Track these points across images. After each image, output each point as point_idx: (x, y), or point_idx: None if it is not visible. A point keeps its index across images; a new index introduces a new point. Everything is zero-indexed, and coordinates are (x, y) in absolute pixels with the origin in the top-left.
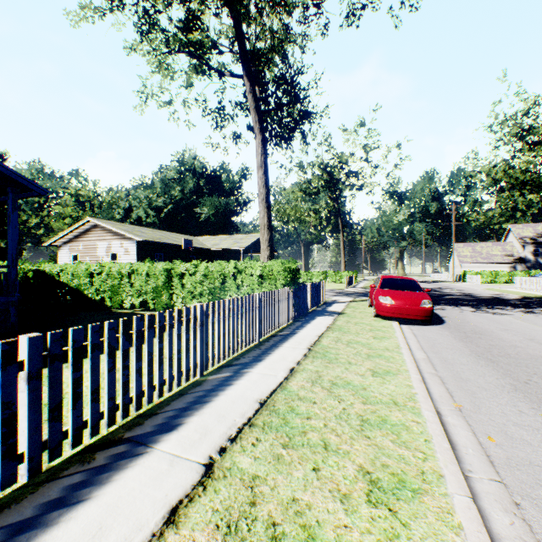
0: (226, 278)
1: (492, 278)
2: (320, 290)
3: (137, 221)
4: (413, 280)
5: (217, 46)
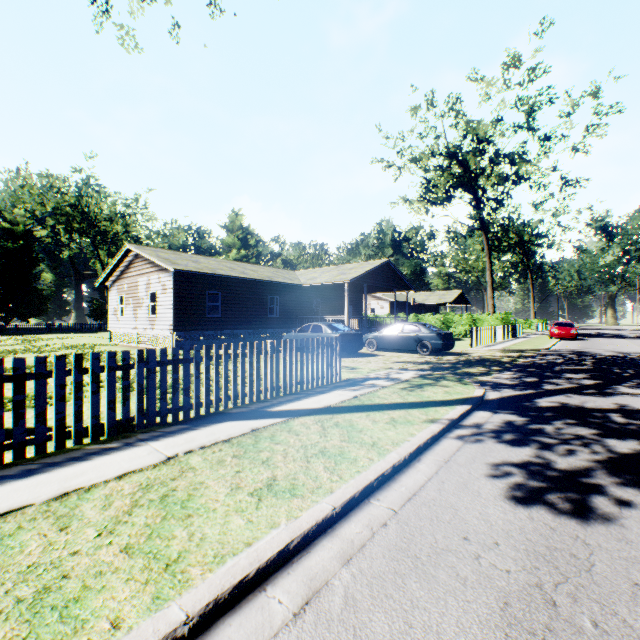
0: (477, 321)
1: None
2: (519, 329)
3: None
4: (571, 323)
5: (453, 197)
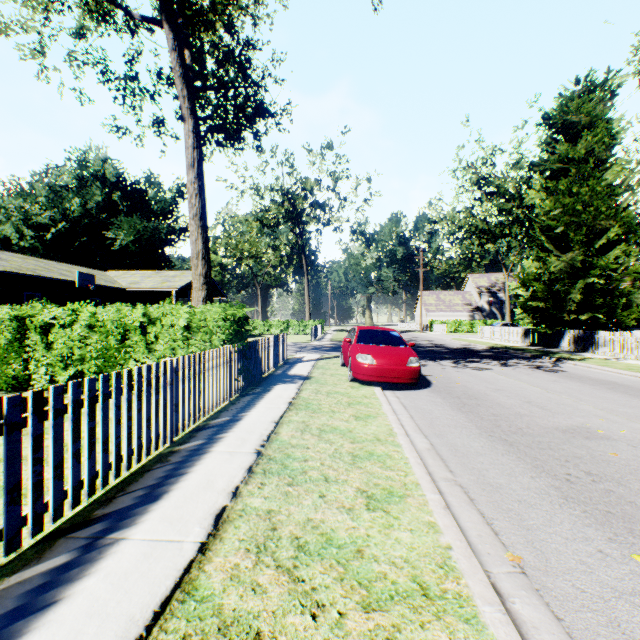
0: (129, 331)
1: (456, 327)
2: (280, 345)
3: (3, 243)
4: (395, 332)
5: None
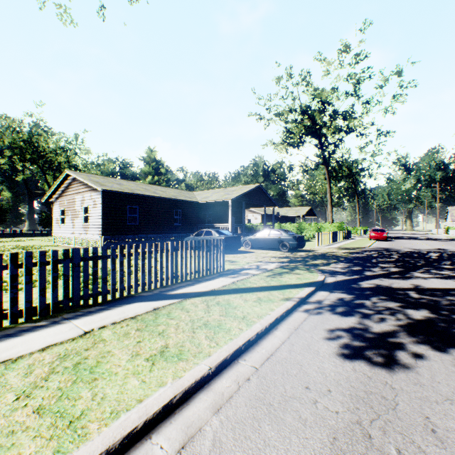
0: (321, 228)
1: None
2: (349, 233)
3: None
4: (383, 229)
5: (305, 141)
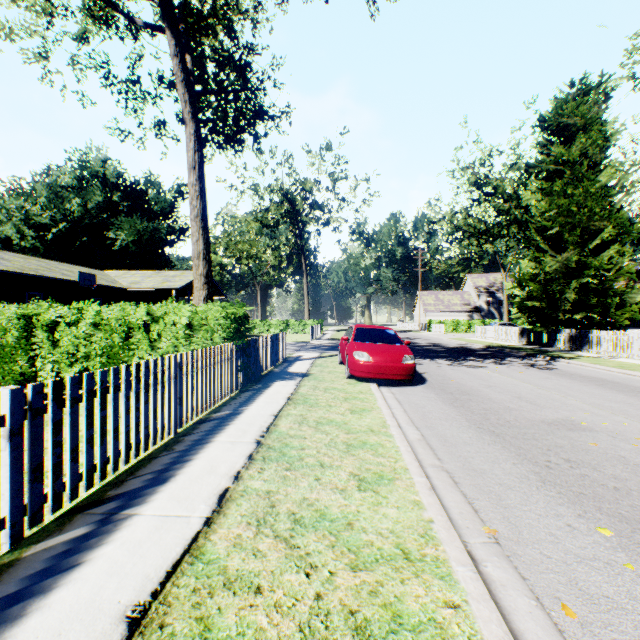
0: (133, 329)
1: (454, 327)
2: (279, 344)
3: (4, 244)
4: (392, 330)
5: None
